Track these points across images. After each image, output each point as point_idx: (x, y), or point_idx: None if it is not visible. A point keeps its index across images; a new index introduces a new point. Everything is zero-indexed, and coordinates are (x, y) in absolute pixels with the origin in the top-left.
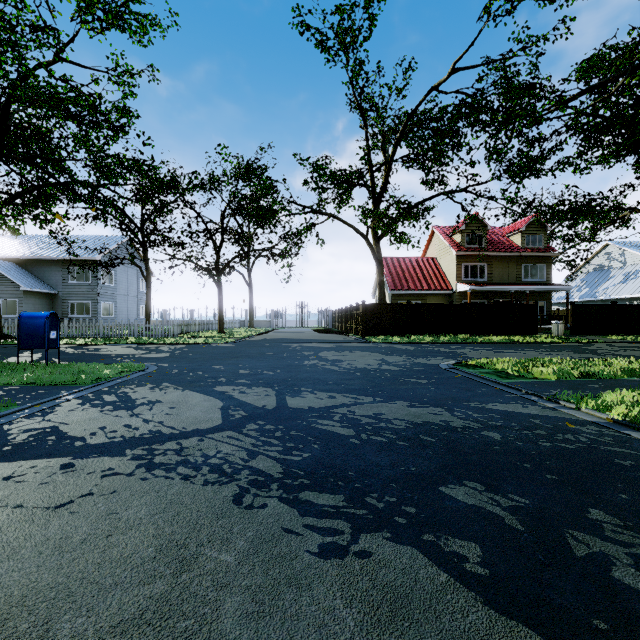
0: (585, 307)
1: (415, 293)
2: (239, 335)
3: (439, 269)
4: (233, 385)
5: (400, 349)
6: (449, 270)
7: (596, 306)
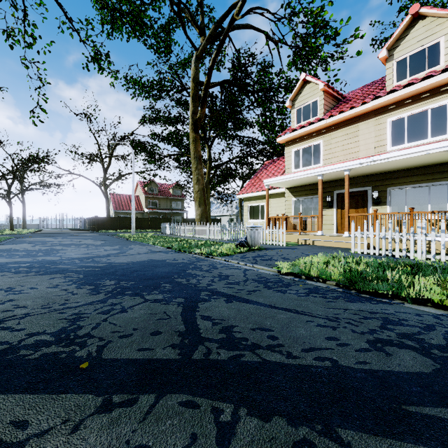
0: (187, 219)
1: (126, 212)
2: (26, 231)
3: (139, 201)
4: (51, 237)
5: (105, 233)
6: (143, 202)
7: (191, 219)
